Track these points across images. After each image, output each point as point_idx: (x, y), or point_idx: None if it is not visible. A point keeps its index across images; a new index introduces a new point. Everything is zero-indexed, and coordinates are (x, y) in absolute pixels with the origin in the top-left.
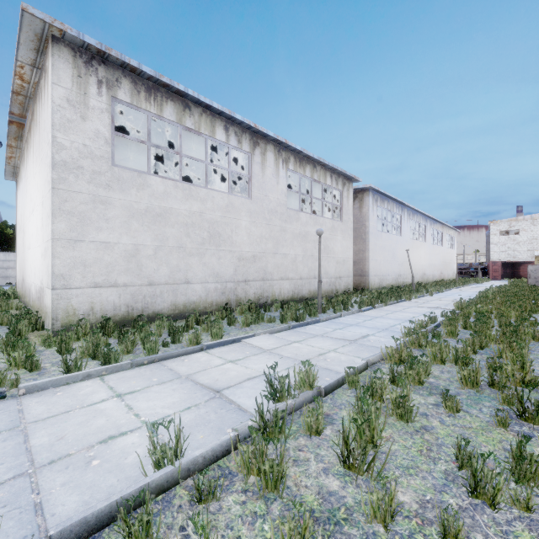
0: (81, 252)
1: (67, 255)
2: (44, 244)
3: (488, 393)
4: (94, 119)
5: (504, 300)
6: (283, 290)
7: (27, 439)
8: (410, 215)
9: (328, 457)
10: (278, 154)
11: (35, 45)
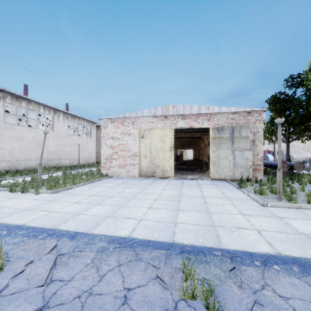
0: None
1: None
2: None
3: None
4: None
5: None
6: (66, 163)
7: None
8: None
9: None
10: (64, 115)
11: None
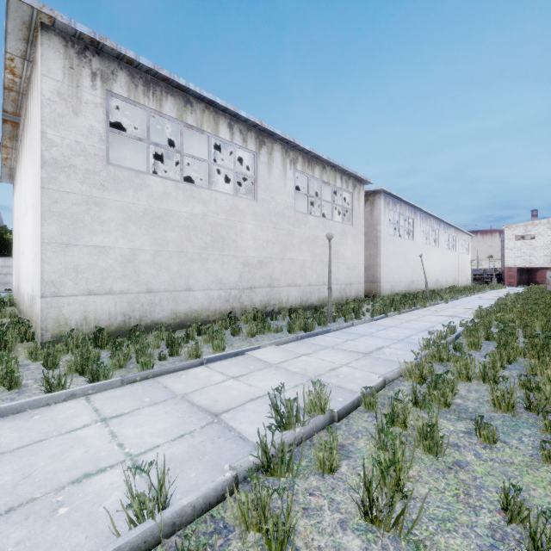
0: (73, 257)
1: (58, 260)
2: (34, 249)
3: (525, 418)
4: (88, 114)
5: (526, 308)
6: (291, 297)
7: None
8: (423, 219)
9: (345, 504)
10: (285, 154)
11: (24, 35)
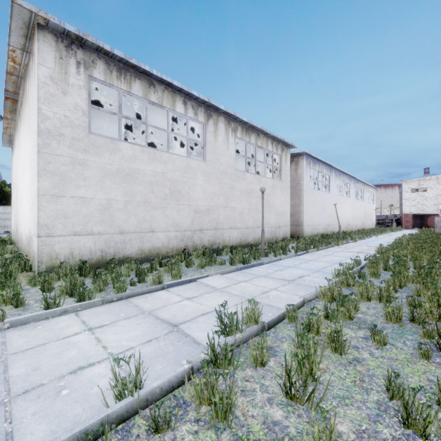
0: (62, 205)
1: (51, 208)
2: (31, 199)
3: (409, 328)
4: (74, 94)
5: (417, 246)
6: (232, 237)
7: (6, 369)
8: (337, 175)
9: (272, 387)
10: (228, 124)
11: (24, 32)
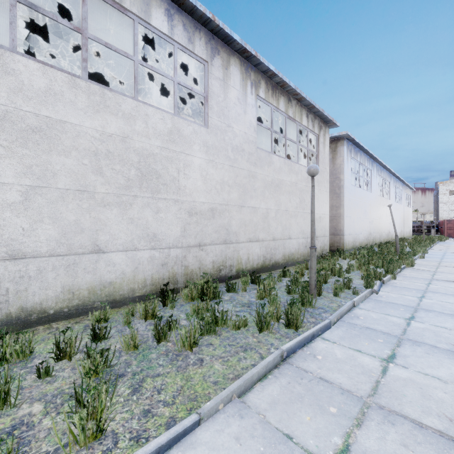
0: None
1: None
2: None
3: None
4: None
5: None
6: (252, 255)
7: None
8: (378, 170)
9: None
10: (245, 73)
11: None
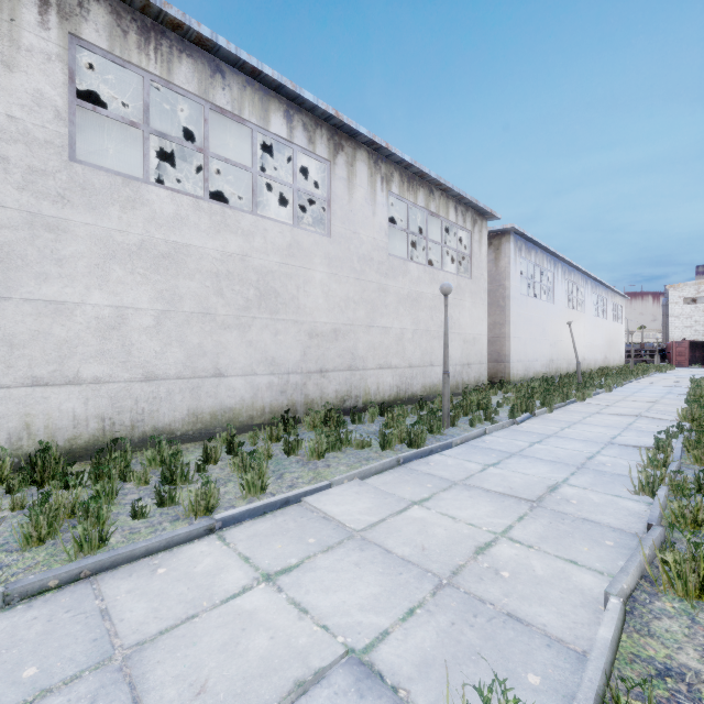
0: (3, 319)
1: None
2: None
3: None
4: (32, 70)
5: None
6: (382, 385)
7: None
8: (565, 272)
9: None
10: (374, 167)
11: None
